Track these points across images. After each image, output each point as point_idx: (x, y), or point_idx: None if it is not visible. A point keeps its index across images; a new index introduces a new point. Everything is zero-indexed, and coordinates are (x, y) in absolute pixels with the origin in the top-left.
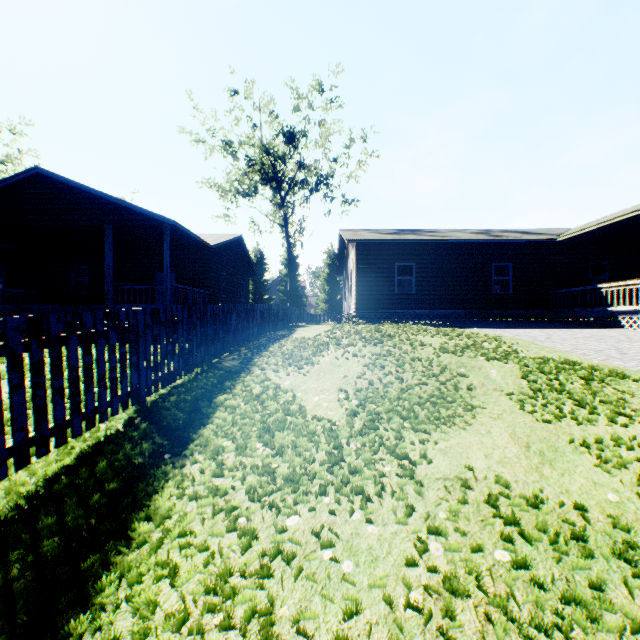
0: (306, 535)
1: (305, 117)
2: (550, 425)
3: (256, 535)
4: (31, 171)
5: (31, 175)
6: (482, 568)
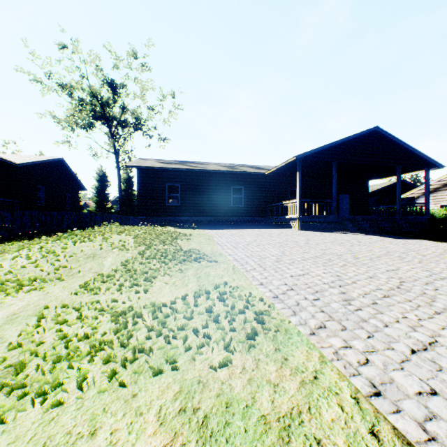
0: None
1: (126, 74)
2: (76, 296)
3: None
4: None
5: None
6: None
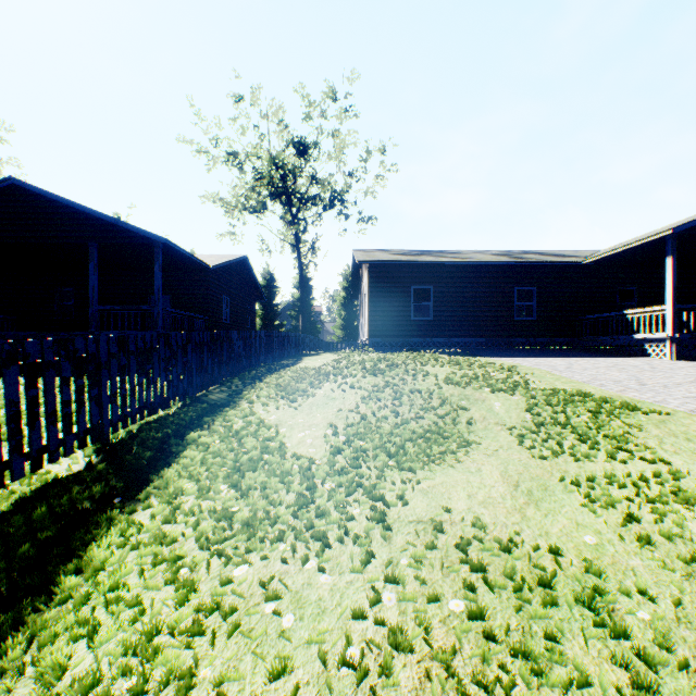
0: (253, 586)
1: (318, 127)
2: (546, 462)
3: (196, 587)
4: (4, 182)
5: (4, 186)
6: (435, 619)
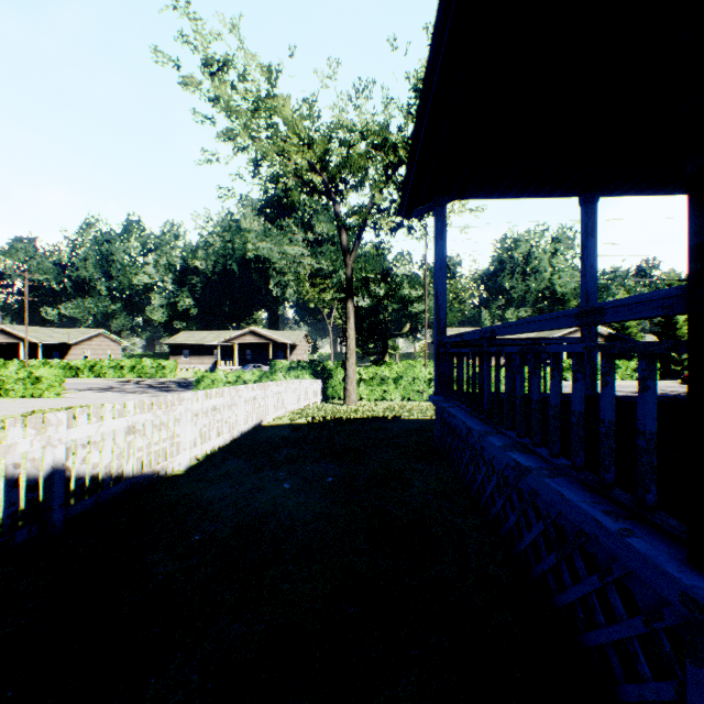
0: None
1: None
2: None
3: None
4: None
5: None
6: None
